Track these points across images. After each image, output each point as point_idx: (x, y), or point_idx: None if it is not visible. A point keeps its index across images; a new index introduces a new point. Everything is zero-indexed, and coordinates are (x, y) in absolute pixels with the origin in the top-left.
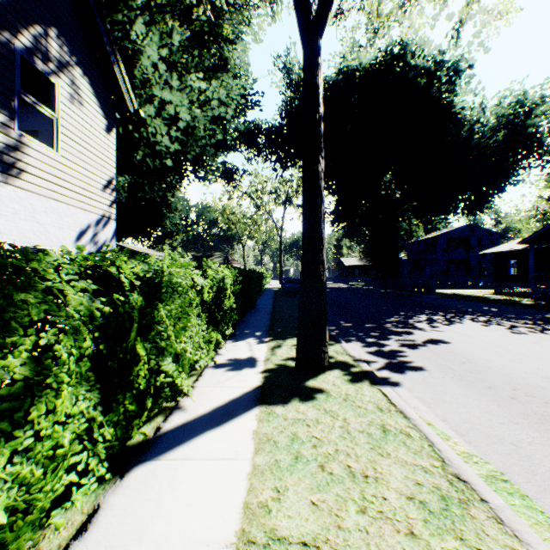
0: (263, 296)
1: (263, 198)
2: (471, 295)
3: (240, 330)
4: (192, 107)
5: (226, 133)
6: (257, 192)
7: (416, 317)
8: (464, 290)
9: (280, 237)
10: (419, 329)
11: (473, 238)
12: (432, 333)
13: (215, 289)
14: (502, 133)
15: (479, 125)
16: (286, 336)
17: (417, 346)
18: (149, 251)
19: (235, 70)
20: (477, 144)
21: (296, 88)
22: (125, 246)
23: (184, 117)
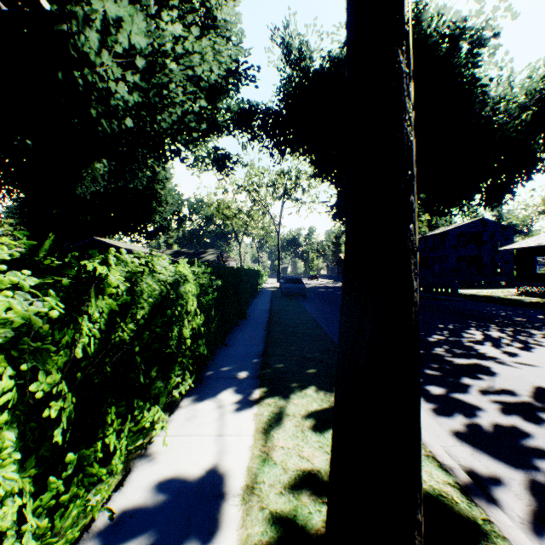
0: (258, 299)
1: (260, 192)
2: (496, 296)
3: (215, 365)
4: (166, 61)
5: (216, 112)
6: (253, 184)
7: (466, 333)
8: (482, 290)
9: (278, 233)
10: (495, 360)
11: (486, 233)
12: (526, 372)
13: (144, 310)
14: (531, 112)
15: (505, 102)
16: (290, 383)
17: (537, 413)
18: (136, 247)
19: (223, 26)
20: (502, 125)
21: (296, 63)
22: (107, 241)
23: (137, 43)
